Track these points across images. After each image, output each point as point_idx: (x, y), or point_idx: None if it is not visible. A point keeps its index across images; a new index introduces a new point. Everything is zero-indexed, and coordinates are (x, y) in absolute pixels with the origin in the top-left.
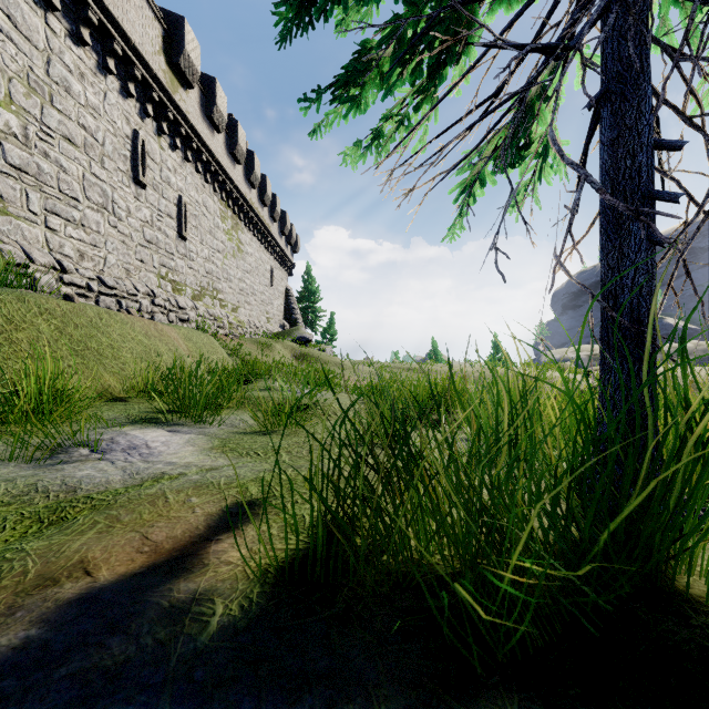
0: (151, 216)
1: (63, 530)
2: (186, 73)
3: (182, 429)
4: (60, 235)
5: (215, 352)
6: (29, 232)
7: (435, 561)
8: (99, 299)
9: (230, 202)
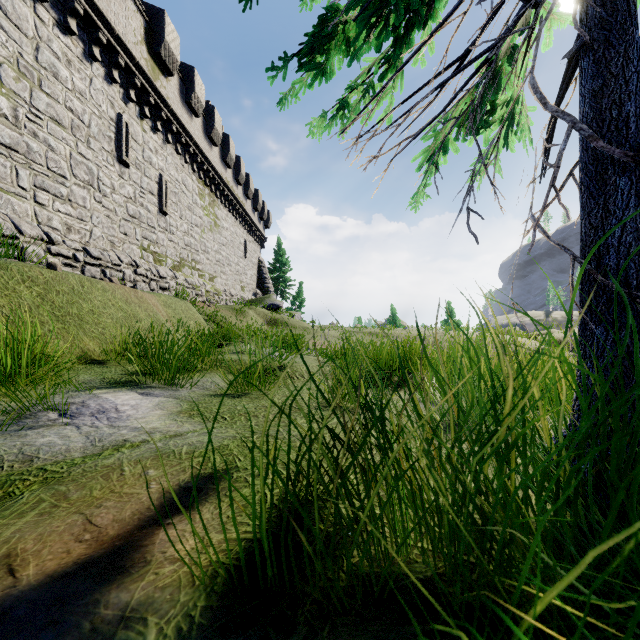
0: (134, 193)
1: (2, 510)
2: (166, 62)
3: (154, 391)
4: (48, 209)
5: (192, 318)
6: (19, 206)
7: (413, 556)
8: (84, 269)
9: (208, 180)
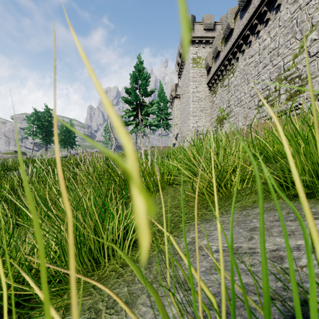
0: None
1: None
2: None
3: None
4: None
5: None
6: None
7: None
8: None
9: None
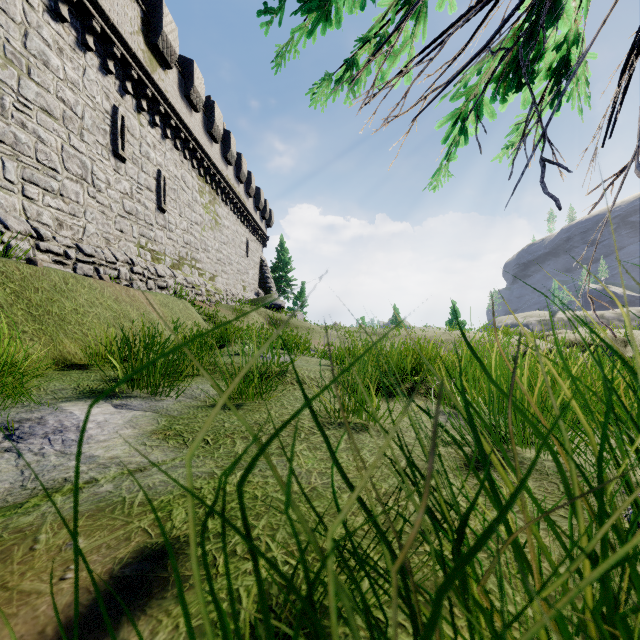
0: (130, 188)
1: None
2: (164, 54)
3: (132, 402)
4: (38, 204)
5: (191, 318)
6: (5, 200)
7: None
8: (76, 266)
9: (208, 178)
